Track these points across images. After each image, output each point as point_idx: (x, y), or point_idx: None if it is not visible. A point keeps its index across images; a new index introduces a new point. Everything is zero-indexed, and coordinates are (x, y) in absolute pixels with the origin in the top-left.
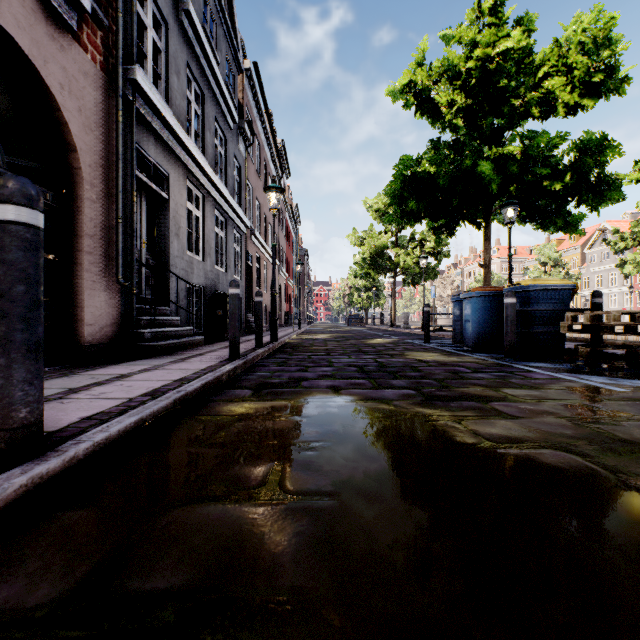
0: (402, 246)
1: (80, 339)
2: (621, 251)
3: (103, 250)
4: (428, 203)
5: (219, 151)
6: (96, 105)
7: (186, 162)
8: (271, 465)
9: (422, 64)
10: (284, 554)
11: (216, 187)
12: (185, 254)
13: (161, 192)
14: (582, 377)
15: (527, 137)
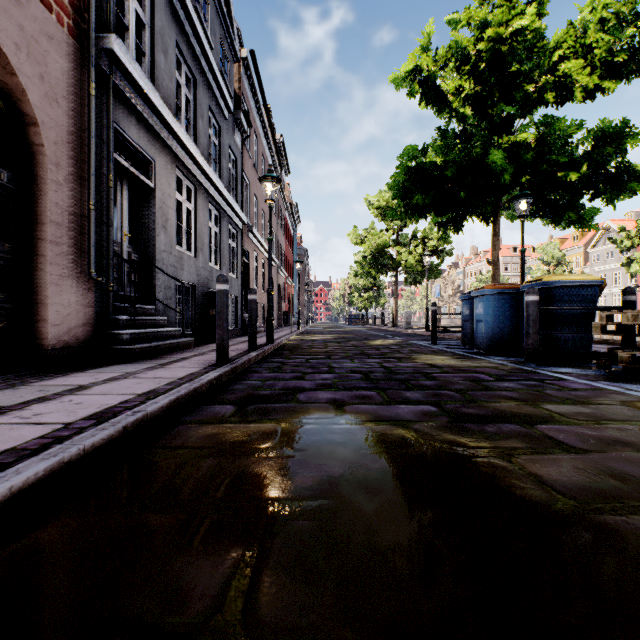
0: (404, 244)
1: (43, 342)
2: (627, 250)
3: (72, 240)
4: (434, 196)
5: (213, 141)
6: (63, 74)
7: (174, 149)
8: (238, 554)
9: (427, 50)
10: None
11: (209, 178)
12: (174, 249)
13: (145, 180)
14: (628, 387)
15: (543, 123)
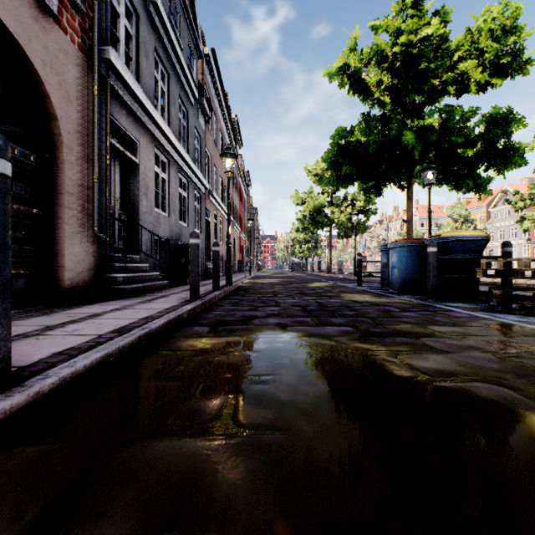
0: (337, 205)
1: (60, 282)
2: (521, 209)
3: (81, 206)
4: (359, 168)
5: (182, 123)
6: (75, 80)
7: (154, 132)
8: (225, 398)
9: (354, 50)
10: (237, 495)
11: (179, 154)
12: (153, 210)
13: (132, 157)
14: (497, 315)
15: (444, 111)
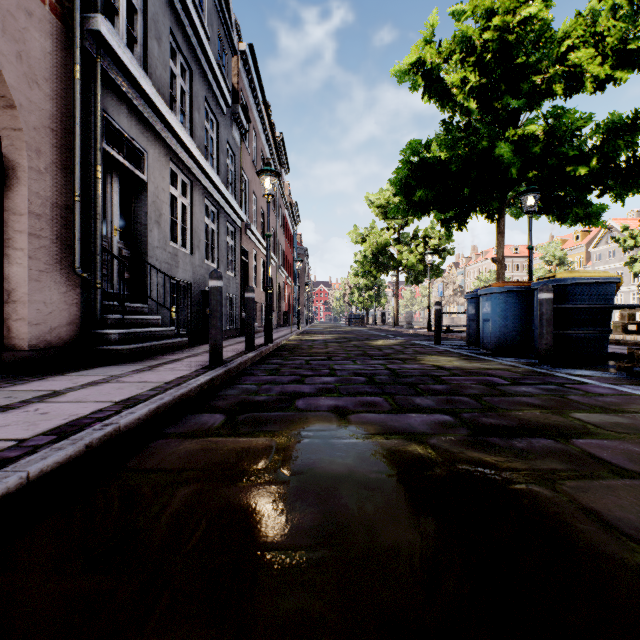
0: (405, 243)
1: (21, 342)
2: (630, 249)
3: (55, 233)
4: (438, 192)
5: (210, 136)
6: (44, 54)
7: (169, 141)
8: None
9: (431, 42)
10: None
11: (205, 173)
12: (168, 245)
13: (137, 172)
14: None
15: (552, 114)
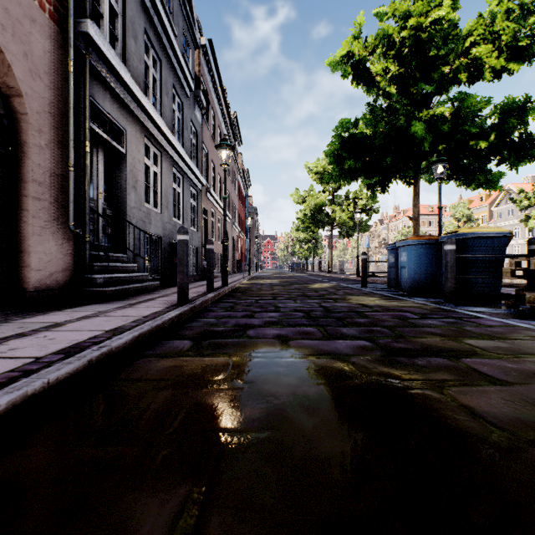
0: (338, 204)
1: (27, 285)
2: (525, 208)
3: (53, 197)
4: (364, 162)
5: (177, 115)
6: (45, 53)
7: (143, 120)
8: (186, 491)
9: (358, 38)
10: None
11: (173, 146)
12: (142, 206)
13: (118, 146)
14: None
15: (457, 98)
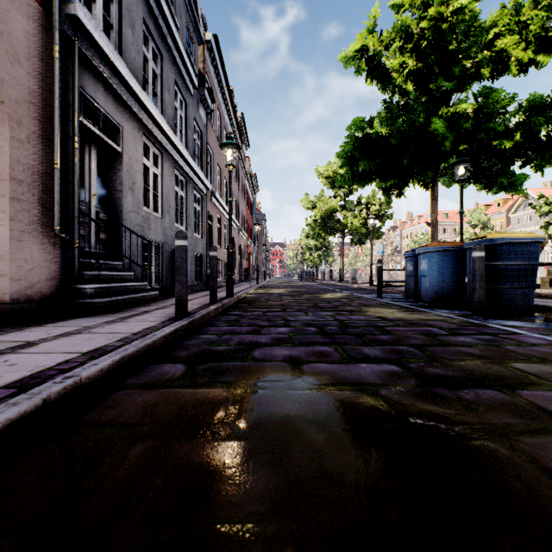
0: (350, 209)
1: (4, 296)
2: (545, 214)
3: (36, 197)
4: (379, 163)
5: (179, 114)
6: (26, 35)
7: (141, 117)
8: None
9: (373, 31)
10: None
11: (175, 146)
12: (141, 209)
13: (112, 144)
14: None
15: (481, 94)
